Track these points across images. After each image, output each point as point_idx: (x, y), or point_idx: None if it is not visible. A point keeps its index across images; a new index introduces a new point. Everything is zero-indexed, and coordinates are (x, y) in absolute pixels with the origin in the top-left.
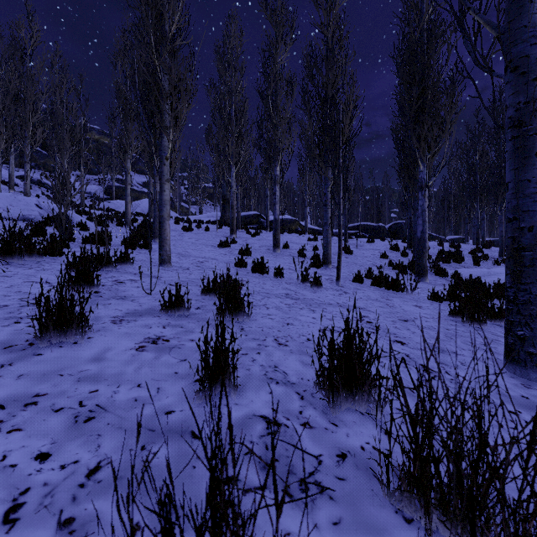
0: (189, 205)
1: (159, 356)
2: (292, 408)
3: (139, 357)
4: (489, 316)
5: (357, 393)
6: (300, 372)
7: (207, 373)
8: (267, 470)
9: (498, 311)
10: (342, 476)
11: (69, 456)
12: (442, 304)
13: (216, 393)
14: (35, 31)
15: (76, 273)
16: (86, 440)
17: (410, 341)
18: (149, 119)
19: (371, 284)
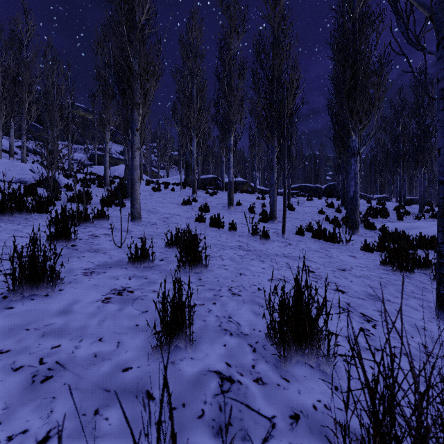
0: (158, 170)
1: (123, 307)
2: (245, 361)
3: (104, 309)
4: (415, 265)
5: (307, 346)
6: (252, 322)
7: (164, 329)
8: (220, 436)
9: (424, 261)
10: (296, 442)
11: (18, 424)
12: (373, 254)
13: (173, 347)
14: (30, 25)
15: (56, 229)
16: (40, 404)
17: (349, 289)
18: (122, 96)
19: (311, 237)
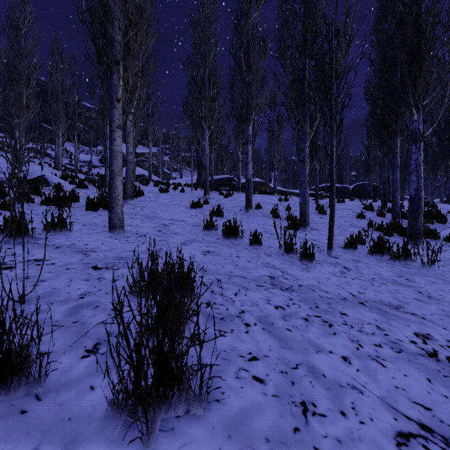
0: (170, 171)
1: None
2: None
3: None
4: None
5: None
6: None
7: None
8: None
9: None
10: None
11: None
12: None
13: None
14: (28, 12)
15: None
16: None
17: None
18: (97, 52)
19: (368, 253)
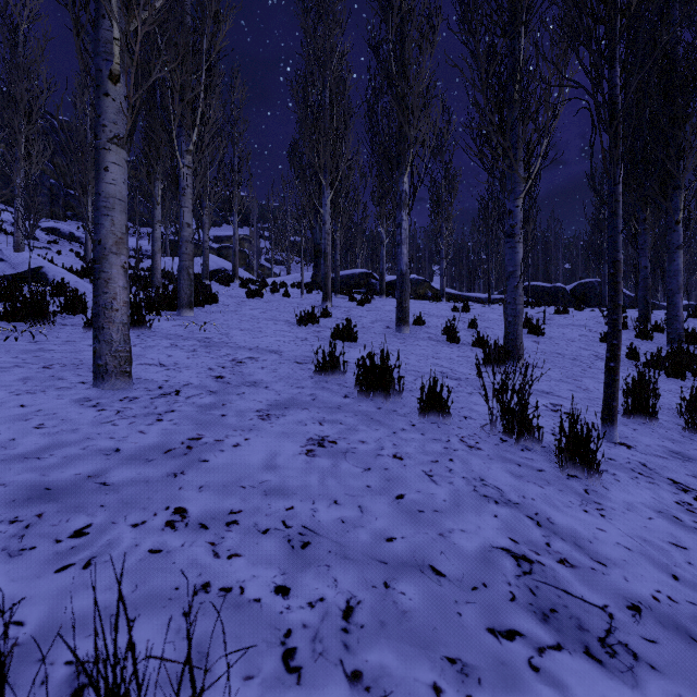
0: (271, 265)
1: None
2: None
3: None
4: None
5: None
6: None
7: None
8: None
9: None
10: None
11: None
12: None
13: None
14: None
15: None
16: None
17: None
18: None
19: (684, 428)
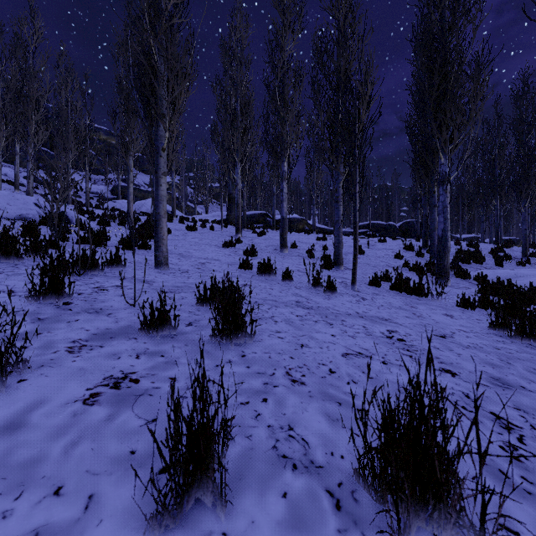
0: (195, 205)
1: (116, 413)
2: None
3: (82, 419)
4: None
5: (437, 505)
6: (328, 437)
7: (172, 480)
8: None
9: None
10: None
11: None
12: (475, 312)
13: (190, 505)
14: (38, 27)
15: (42, 281)
16: None
17: (461, 369)
18: (144, 106)
19: (390, 288)
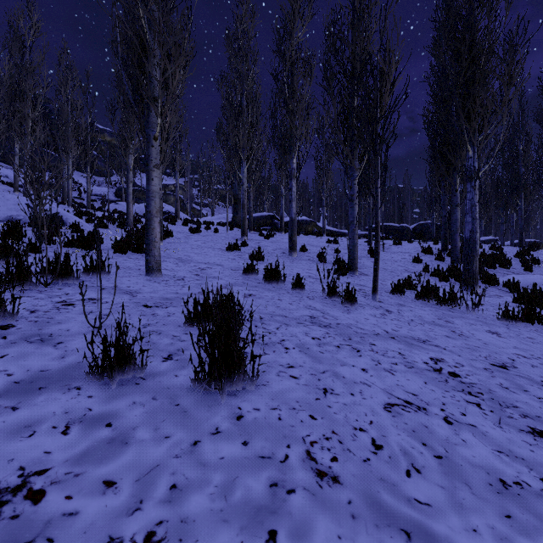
0: (200, 207)
1: None
2: None
3: None
4: None
5: None
6: None
7: None
8: None
9: None
10: None
11: None
12: (521, 327)
13: None
14: (35, 21)
15: None
16: None
17: None
18: (133, 88)
19: (415, 298)
